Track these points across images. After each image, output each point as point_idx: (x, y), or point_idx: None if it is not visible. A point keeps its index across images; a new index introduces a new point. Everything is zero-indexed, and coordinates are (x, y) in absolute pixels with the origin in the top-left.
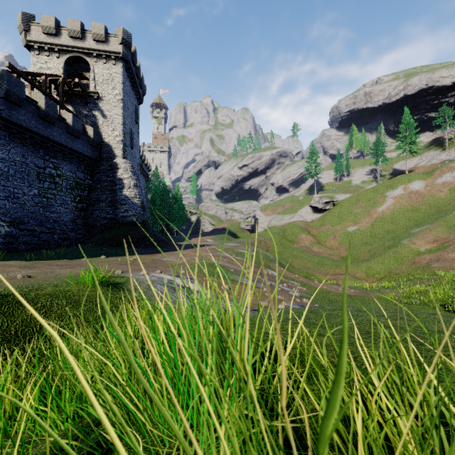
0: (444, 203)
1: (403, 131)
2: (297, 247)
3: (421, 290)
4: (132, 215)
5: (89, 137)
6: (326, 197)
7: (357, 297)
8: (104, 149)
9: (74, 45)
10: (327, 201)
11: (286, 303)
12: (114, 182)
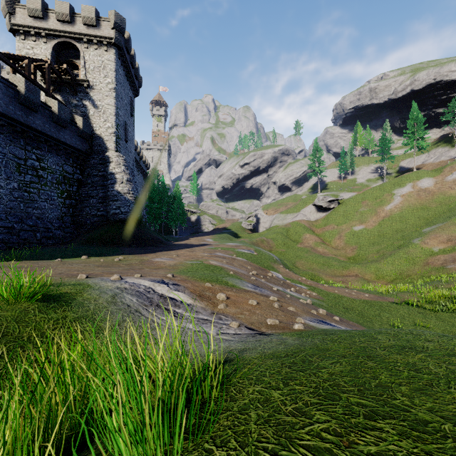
0: None
1: (411, 126)
2: (301, 247)
3: (444, 295)
4: (125, 212)
5: (78, 128)
6: (331, 196)
7: (375, 303)
8: (96, 142)
9: (62, 29)
10: (331, 200)
11: (302, 318)
12: (105, 177)
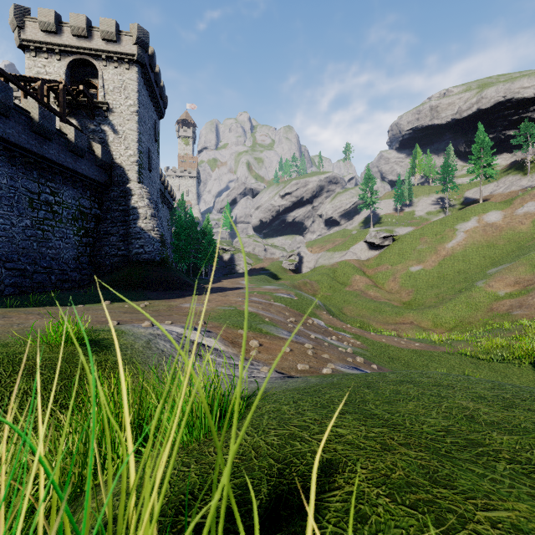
0: (527, 238)
1: (476, 151)
2: (350, 291)
3: (502, 344)
4: (149, 252)
5: (96, 157)
6: (385, 231)
7: (424, 353)
8: (116, 172)
9: (78, 45)
10: (385, 236)
11: (334, 364)
12: (127, 211)
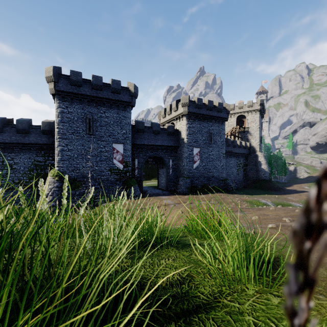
0: None
1: None
2: None
3: None
4: (265, 176)
5: (247, 146)
6: None
7: None
8: (251, 149)
9: (240, 111)
10: None
11: None
12: (256, 162)
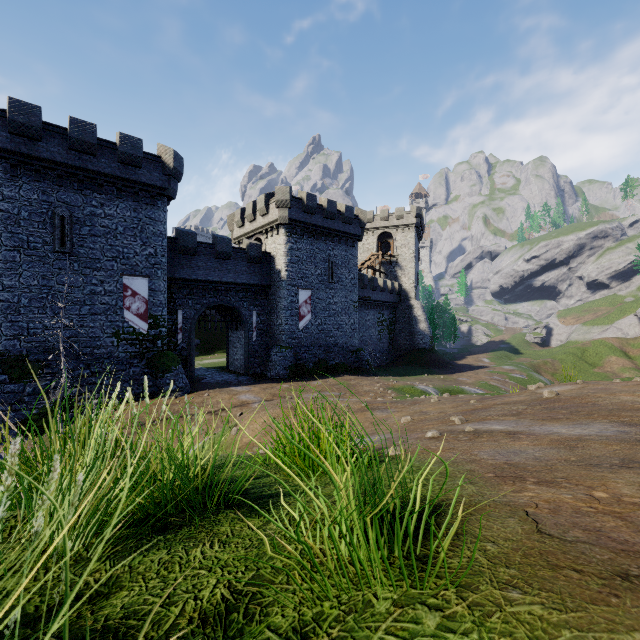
0: None
1: None
2: (598, 372)
3: None
4: (425, 343)
5: (395, 289)
6: None
7: None
8: (402, 294)
9: (383, 226)
10: None
11: None
12: (410, 318)
